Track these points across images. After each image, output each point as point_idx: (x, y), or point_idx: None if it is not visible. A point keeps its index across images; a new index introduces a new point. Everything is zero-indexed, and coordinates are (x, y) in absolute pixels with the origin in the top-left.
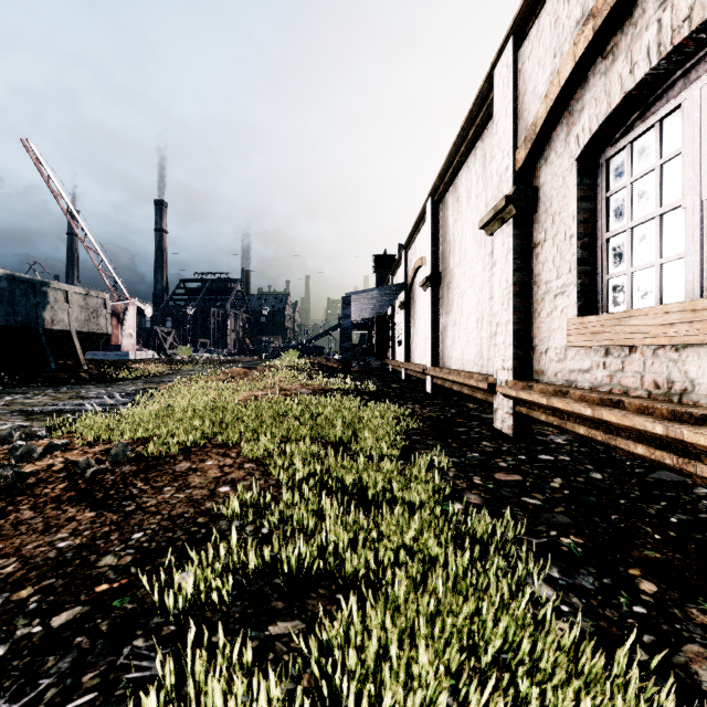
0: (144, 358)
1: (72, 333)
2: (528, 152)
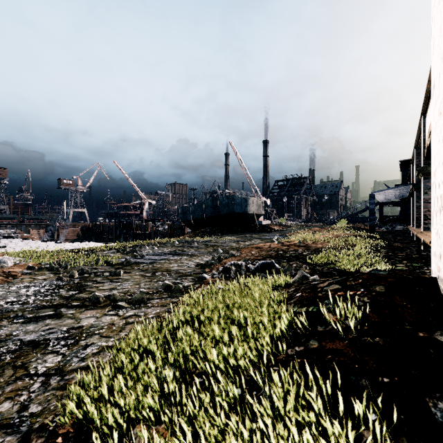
0: (267, 224)
1: (254, 214)
2: (425, 156)
